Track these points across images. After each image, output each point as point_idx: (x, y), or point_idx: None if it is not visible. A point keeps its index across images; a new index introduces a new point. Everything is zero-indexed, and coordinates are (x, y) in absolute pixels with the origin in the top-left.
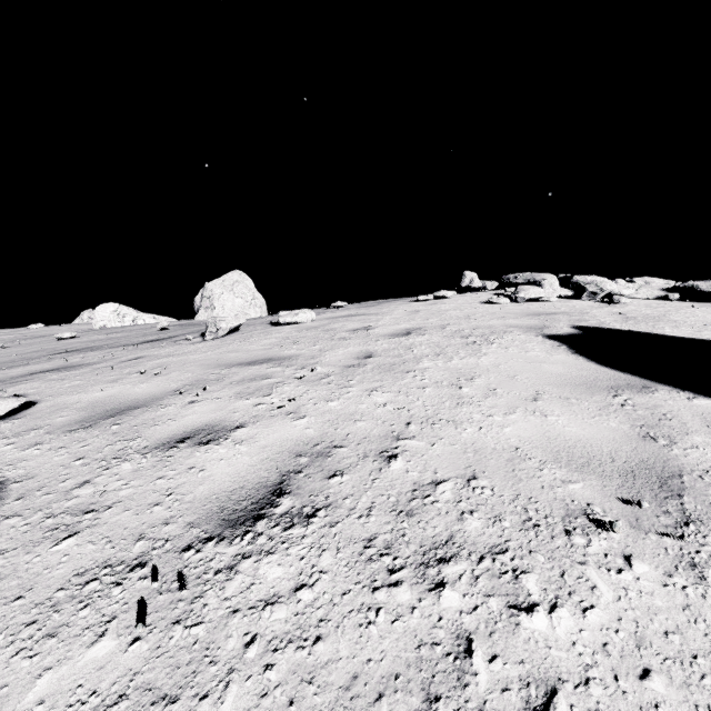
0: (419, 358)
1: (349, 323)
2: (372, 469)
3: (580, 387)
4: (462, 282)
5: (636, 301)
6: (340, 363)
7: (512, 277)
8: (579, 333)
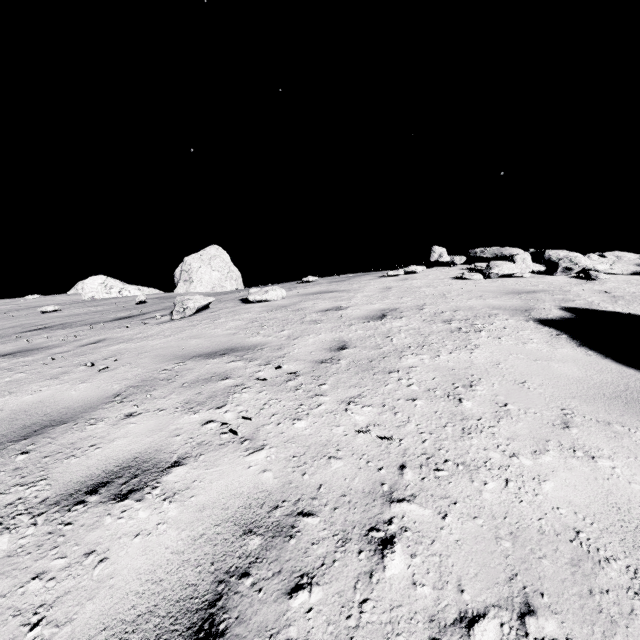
0: (400, 350)
1: (320, 302)
2: (358, 573)
3: (614, 401)
4: (431, 257)
5: (612, 277)
6: (310, 357)
7: (479, 251)
8: (572, 317)
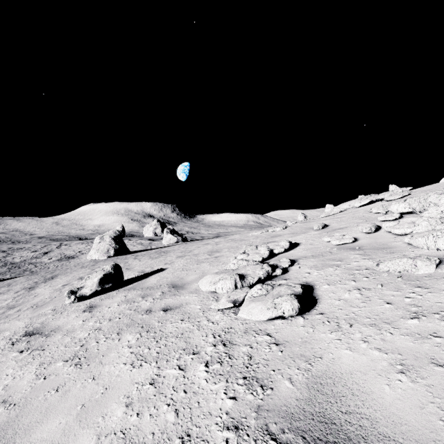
0: None
1: None
2: None
3: None
4: None
5: None
6: None
7: None
8: None
